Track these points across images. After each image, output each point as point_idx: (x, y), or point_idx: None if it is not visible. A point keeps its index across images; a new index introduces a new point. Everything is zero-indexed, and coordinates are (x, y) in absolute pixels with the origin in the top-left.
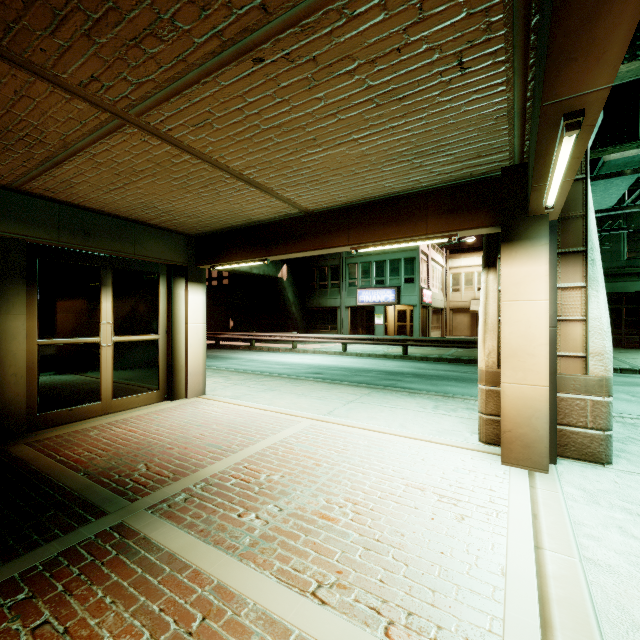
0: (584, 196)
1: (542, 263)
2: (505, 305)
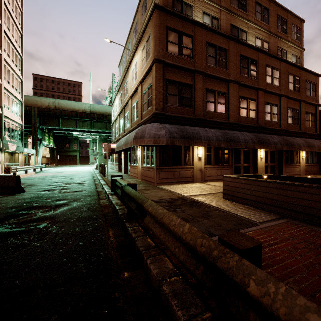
0: (37, 152)
1: (33, 156)
2: (31, 159)
